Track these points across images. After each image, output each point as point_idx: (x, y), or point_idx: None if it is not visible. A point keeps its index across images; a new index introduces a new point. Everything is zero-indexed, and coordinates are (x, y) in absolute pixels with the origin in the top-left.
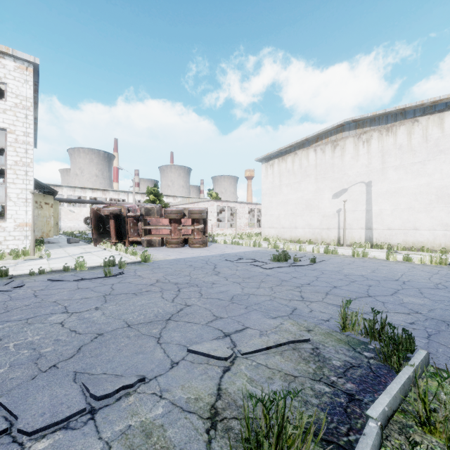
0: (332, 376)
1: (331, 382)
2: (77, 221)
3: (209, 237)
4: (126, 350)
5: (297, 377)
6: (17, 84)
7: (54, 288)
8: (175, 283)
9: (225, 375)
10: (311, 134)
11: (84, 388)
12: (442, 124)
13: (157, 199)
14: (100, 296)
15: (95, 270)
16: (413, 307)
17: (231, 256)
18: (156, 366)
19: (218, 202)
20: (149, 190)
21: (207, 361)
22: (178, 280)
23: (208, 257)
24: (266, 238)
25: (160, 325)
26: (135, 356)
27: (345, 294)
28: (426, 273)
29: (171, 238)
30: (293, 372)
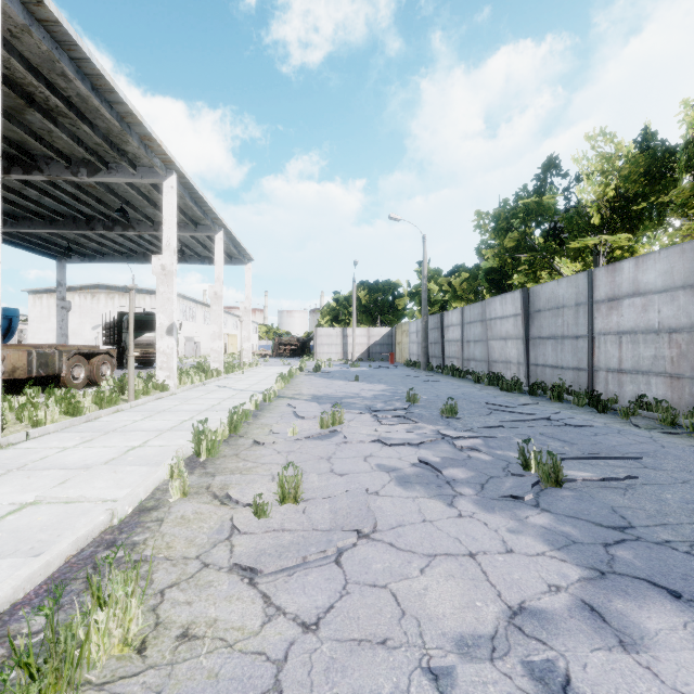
0: None
1: None
2: None
3: None
4: None
5: None
6: None
7: None
8: None
9: None
10: (76, 285)
11: None
12: (145, 299)
13: None
14: None
15: None
16: None
17: None
18: None
19: None
20: None
21: None
22: None
23: None
24: None
25: None
26: None
27: None
28: None
29: None
30: None
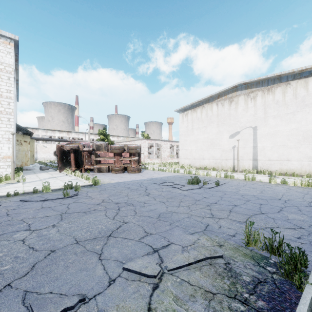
0: (244, 293)
1: (245, 300)
2: (49, 153)
3: (142, 165)
4: (72, 267)
5: (215, 294)
6: (2, 54)
7: (23, 208)
8: (116, 203)
9: (154, 293)
10: (214, 93)
11: (30, 310)
12: (307, 86)
13: (106, 138)
14: (58, 214)
15: (57, 192)
16: (296, 223)
17: (158, 180)
18: (96, 284)
19: (148, 141)
20: (100, 131)
21: (139, 278)
22: (119, 200)
23: (141, 181)
24: (182, 166)
25: (102, 242)
26: (79, 274)
27: (244, 211)
28: (299, 193)
29: (115, 166)
30: (211, 289)
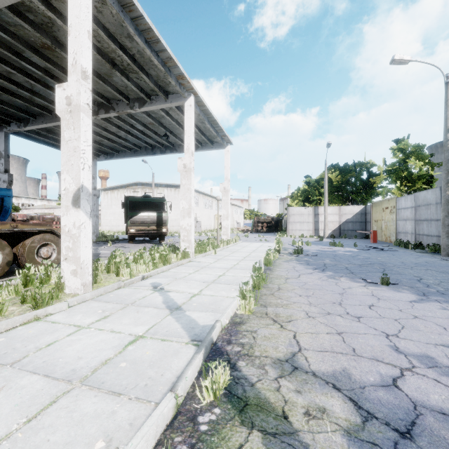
0: None
1: None
2: None
3: None
4: None
5: None
6: None
7: None
8: None
9: None
10: (124, 183)
11: None
12: (164, 191)
13: None
14: None
15: None
16: None
17: None
18: None
19: None
20: None
21: None
22: None
23: None
24: (103, 231)
25: None
26: None
27: None
28: None
29: None
30: None
